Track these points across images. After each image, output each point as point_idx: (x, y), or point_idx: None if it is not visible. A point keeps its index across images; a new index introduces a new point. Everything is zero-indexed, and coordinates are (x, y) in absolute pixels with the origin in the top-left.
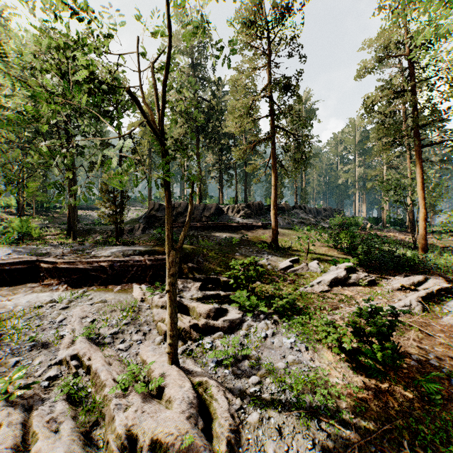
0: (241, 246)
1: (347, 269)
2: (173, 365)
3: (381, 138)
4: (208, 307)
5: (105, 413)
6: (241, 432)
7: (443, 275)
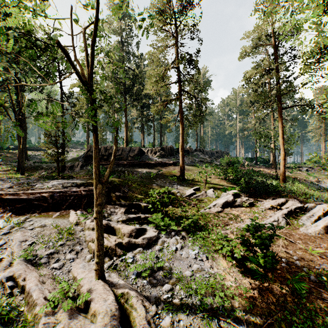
0: (157, 179)
1: (233, 195)
2: (99, 280)
3: (254, 103)
4: (130, 228)
5: None
6: None
7: (297, 198)
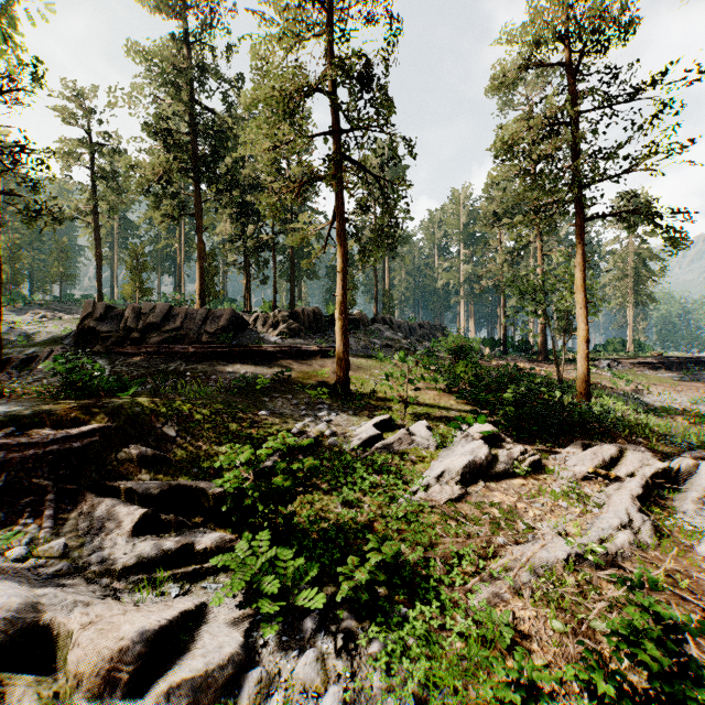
0: (274, 394)
1: (485, 438)
2: None
3: (501, 217)
4: (115, 642)
5: None
6: None
7: (628, 437)
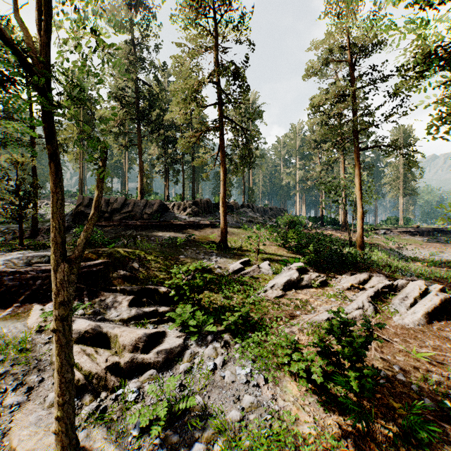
0: (186, 247)
1: (298, 269)
2: None
3: (320, 143)
4: (136, 335)
5: None
6: None
7: (380, 271)
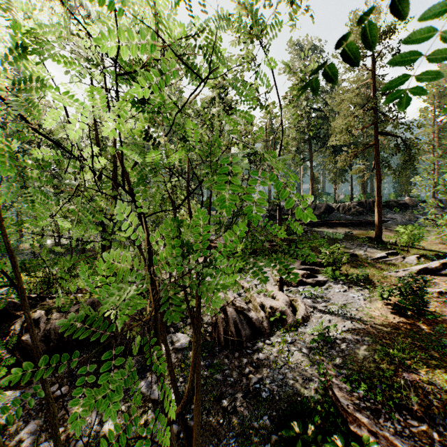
0: (343, 240)
1: (446, 263)
2: (280, 291)
3: None
4: (303, 271)
5: (252, 300)
6: (310, 318)
7: None
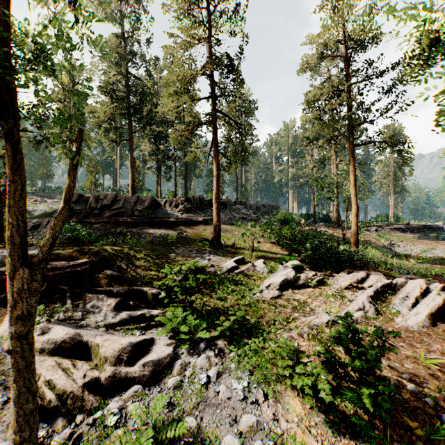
0: (178, 245)
1: (294, 268)
2: None
3: (312, 140)
4: (119, 345)
5: None
6: None
7: (376, 269)
